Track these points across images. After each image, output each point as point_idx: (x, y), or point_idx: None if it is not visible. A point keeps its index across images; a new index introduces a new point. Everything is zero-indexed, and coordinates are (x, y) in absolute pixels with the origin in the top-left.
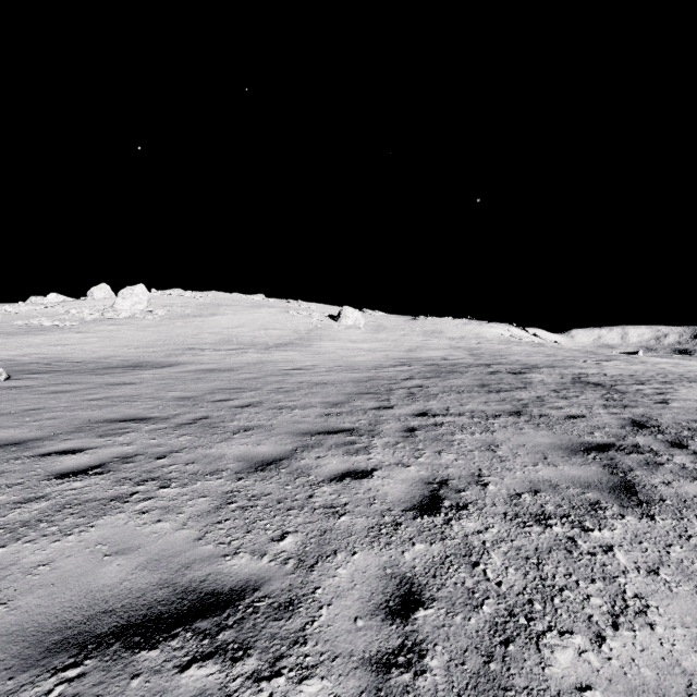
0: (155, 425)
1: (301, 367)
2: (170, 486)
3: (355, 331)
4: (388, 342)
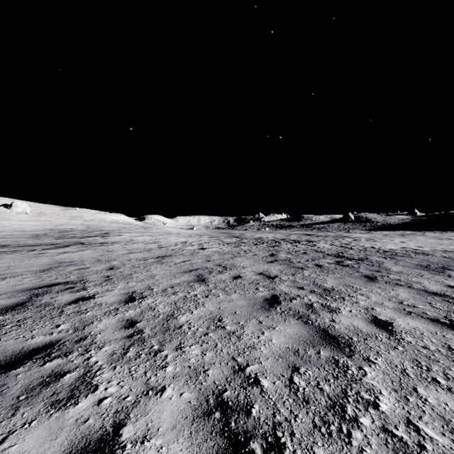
0: None
1: None
2: None
3: (24, 215)
4: (46, 222)
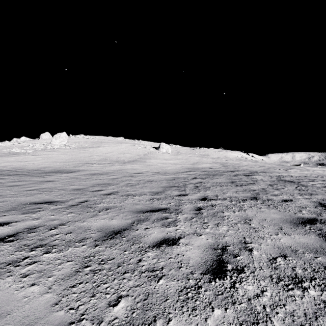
0: (57, 206)
1: (140, 172)
2: (51, 251)
3: (167, 154)
4: (182, 160)
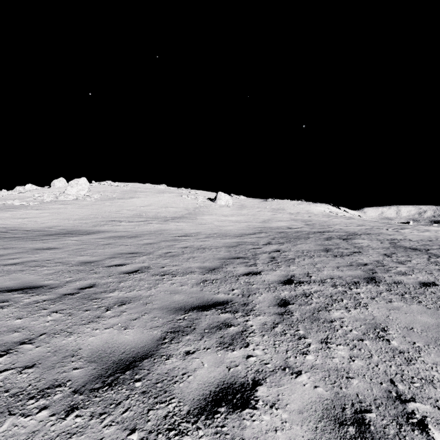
0: (37, 296)
1: (187, 234)
2: None
3: (226, 209)
4: (248, 216)
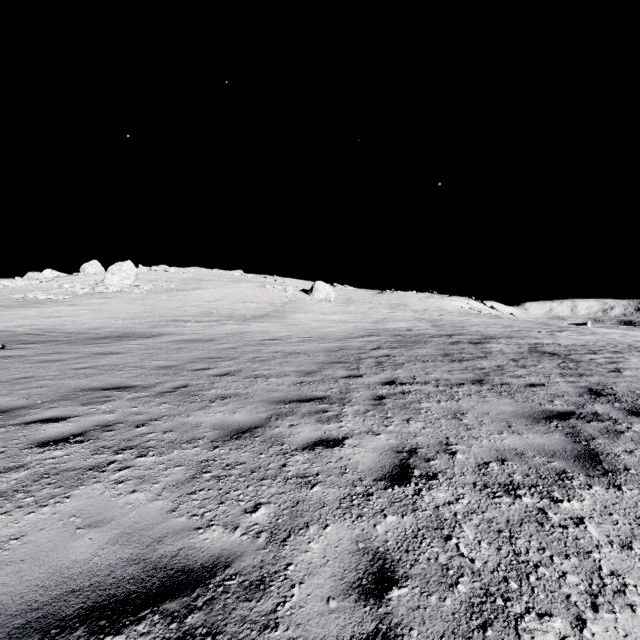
0: (137, 393)
1: (276, 337)
2: (147, 455)
3: (326, 304)
4: (357, 314)
